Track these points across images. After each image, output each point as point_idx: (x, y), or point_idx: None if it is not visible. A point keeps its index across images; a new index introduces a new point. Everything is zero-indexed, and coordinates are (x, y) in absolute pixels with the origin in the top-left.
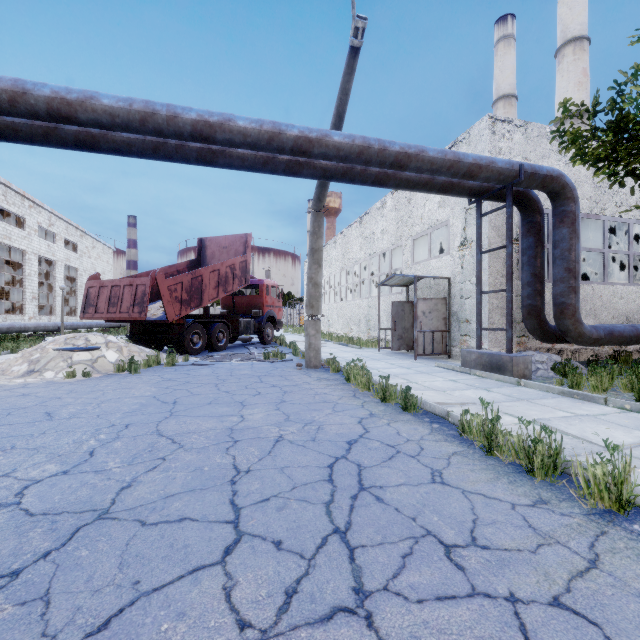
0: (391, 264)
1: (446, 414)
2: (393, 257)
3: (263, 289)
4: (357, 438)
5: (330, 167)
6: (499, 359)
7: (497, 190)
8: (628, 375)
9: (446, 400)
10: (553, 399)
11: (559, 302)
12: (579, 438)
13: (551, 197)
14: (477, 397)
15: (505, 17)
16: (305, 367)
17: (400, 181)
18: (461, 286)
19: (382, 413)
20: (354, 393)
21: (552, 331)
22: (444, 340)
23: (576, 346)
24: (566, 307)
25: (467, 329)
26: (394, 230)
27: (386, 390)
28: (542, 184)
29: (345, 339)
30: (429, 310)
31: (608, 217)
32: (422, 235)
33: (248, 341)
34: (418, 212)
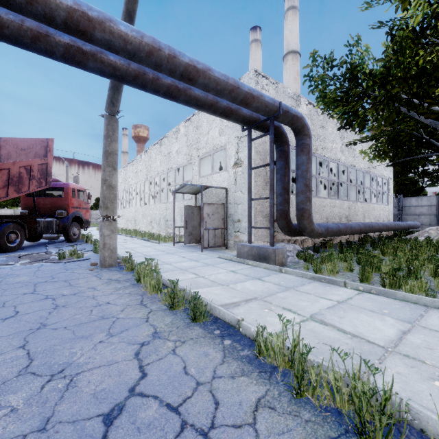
0: (184, 177)
1: (236, 323)
2: (186, 174)
3: (68, 192)
4: (124, 400)
5: (120, 66)
6: (265, 251)
7: (263, 121)
8: (348, 260)
9: (232, 299)
10: (310, 285)
11: (300, 208)
12: (357, 336)
13: (296, 133)
14: (256, 289)
15: (256, 28)
16: (99, 266)
17: (190, 98)
18: (235, 195)
19: (168, 329)
20: (142, 298)
21: (294, 228)
22: (223, 235)
23: (303, 237)
24: (305, 211)
25: (239, 227)
26: (186, 151)
27: (175, 294)
28: (291, 121)
29: (147, 235)
30: (212, 212)
31: (319, 155)
32: (207, 155)
33: (55, 239)
34: (204, 138)
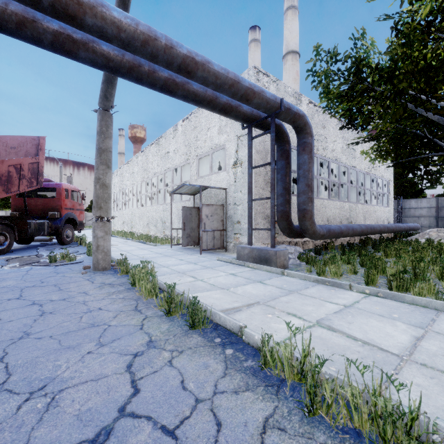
0: (181, 177)
1: (239, 330)
2: (184, 175)
3: (61, 192)
4: (113, 422)
5: (114, 57)
6: (266, 253)
7: (264, 118)
8: (352, 262)
9: (233, 303)
10: (314, 288)
11: (302, 208)
12: (368, 343)
13: (297, 131)
14: (258, 293)
15: (255, 27)
16: (92, 270)
17: (188, 93)
18: (234, 195)
19: (164, 337)
20: (136, 303)
21: (295, 230)
22: (222, 237)
23: (304, 239)
24: (306, 212)
25: (239, 229)
26: (184, 150)
27: (172, 299)
28: (293, 119)
29: (144, 237)
30: (211, 214)
31: (319, 156)
32: (205, 155)
33: (48, 242)
34: (202, 137)
